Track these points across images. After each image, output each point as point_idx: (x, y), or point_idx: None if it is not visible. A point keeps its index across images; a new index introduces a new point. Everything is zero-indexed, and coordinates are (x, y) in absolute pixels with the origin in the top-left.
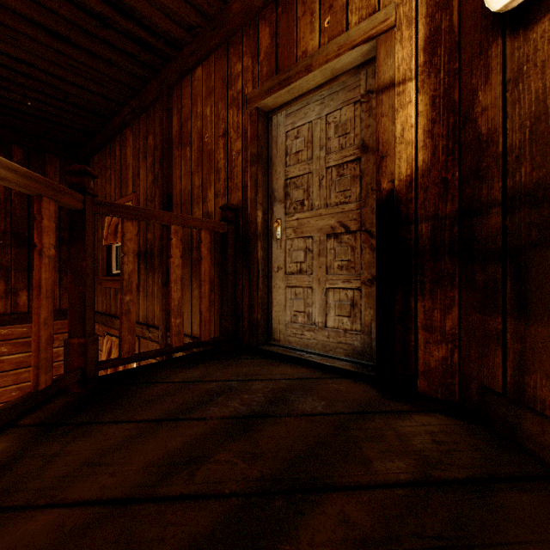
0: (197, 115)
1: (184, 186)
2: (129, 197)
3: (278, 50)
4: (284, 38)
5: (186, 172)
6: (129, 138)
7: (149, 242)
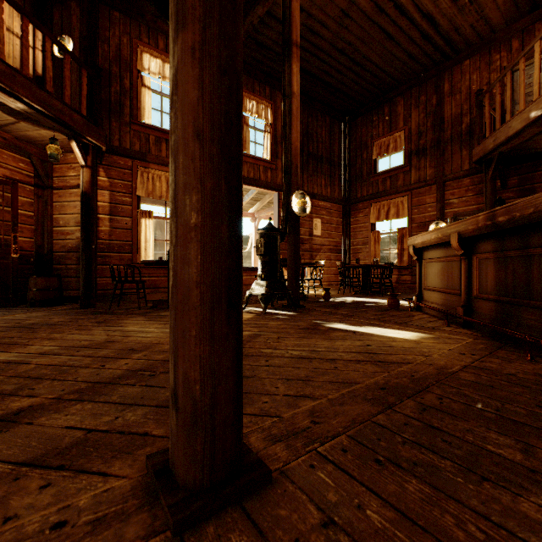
0: (465, 80)
1: (454, 112)
2: (401, 129)
3: (523, 48)
4: (526, 43)
5: (456, 105)
6: (399, 102)
7: (421, 145)
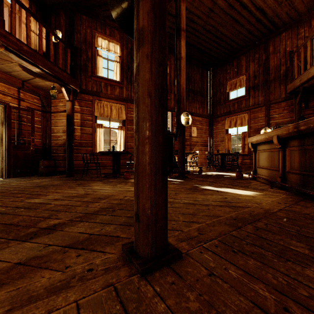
0: (282, 45)
1: (276, 63)
2: (243, 74)
3: None
4: None
5: (277, 59)
6: (242, 58)
7: (256, 83)
